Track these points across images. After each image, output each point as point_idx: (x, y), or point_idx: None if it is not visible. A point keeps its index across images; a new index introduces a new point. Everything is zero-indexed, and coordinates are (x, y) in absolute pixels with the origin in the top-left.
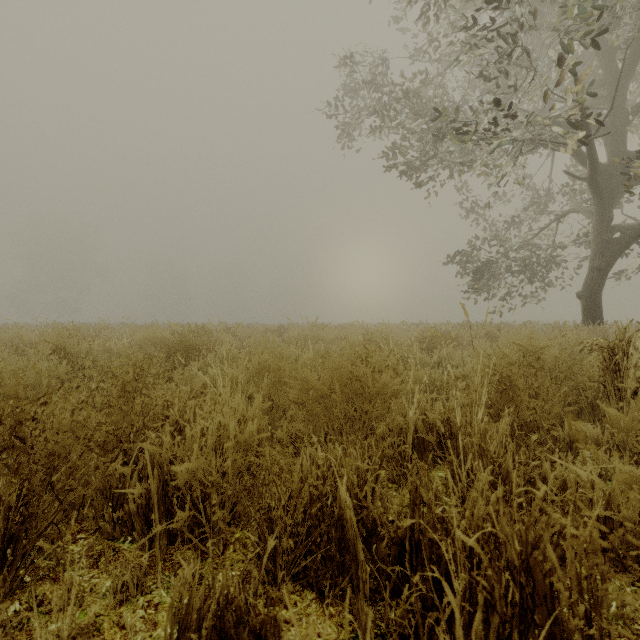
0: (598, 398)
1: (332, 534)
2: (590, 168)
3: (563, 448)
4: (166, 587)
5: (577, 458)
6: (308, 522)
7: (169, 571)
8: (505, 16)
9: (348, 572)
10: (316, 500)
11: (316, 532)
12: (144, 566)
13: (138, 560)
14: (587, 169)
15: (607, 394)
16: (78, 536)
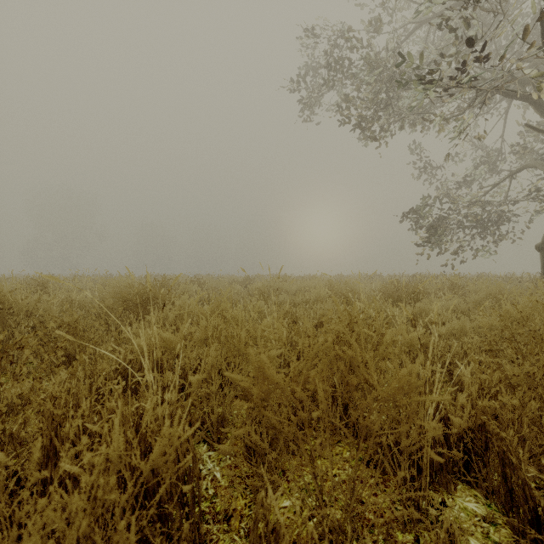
0: None
1: None
2: None
3: None
4: None
5: None
6: None
7: None
8: None
9: None
10: None
11: None
12: None
13: None
14: None
15: None
16: None
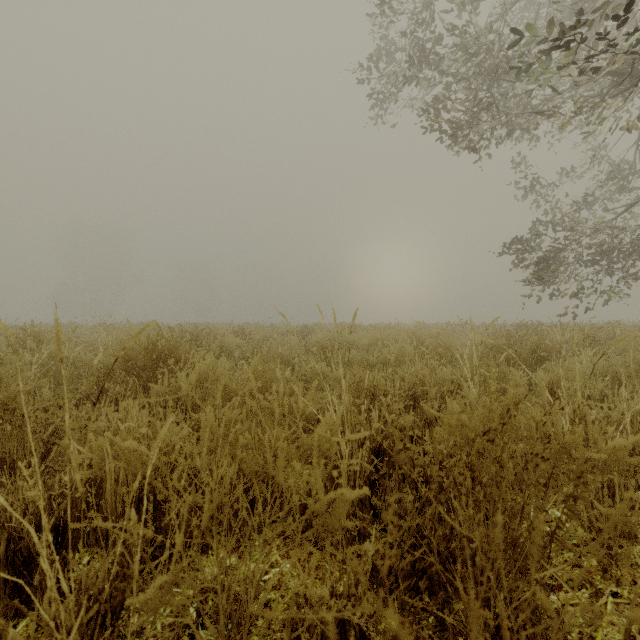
0: None
1: None
2: None
3: None
4: None
5: None
6: None
7: None
8: None
9: None
10: None
11: None
12: None
13: None
14: None
15: None
16: None
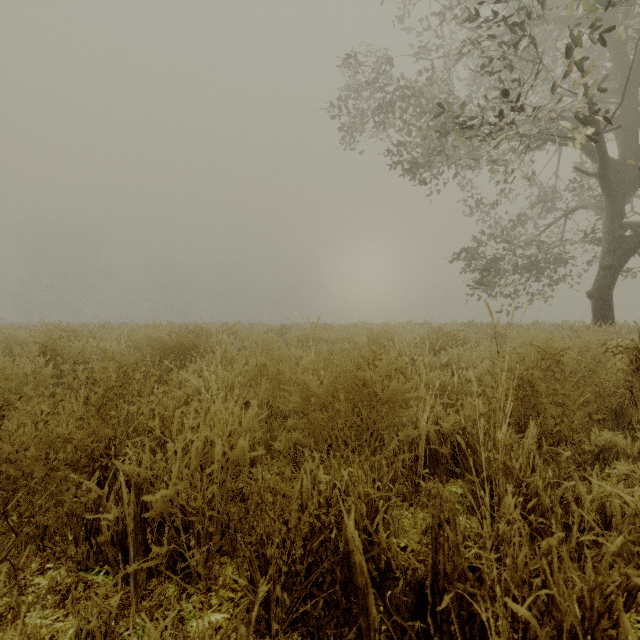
0: (624, 404)
1: (337, 574)
2: (602, 163)
3: (589, 460)
4: (141, 634)
5: (604, 471)
6: (308, 559)
7: (146, 612)
8: (517, 1)
9: (356, 620)
10: (318, 531)
11: (318, 571)
12: (114, 611)
13: (107, 603)
14: (598, 164)
15: (634, 400)
16: (47, 565)
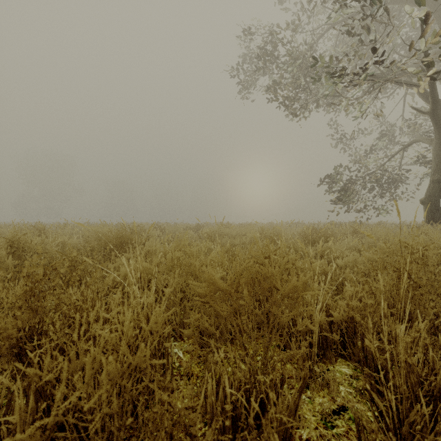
0: None
1: None
2: (433, 103)
3: None
4: None
5: None
6: None
7: None
8: None
9: None
10: None
11: None
12: None
13: None
14: (431, 104)
15: None
16: None
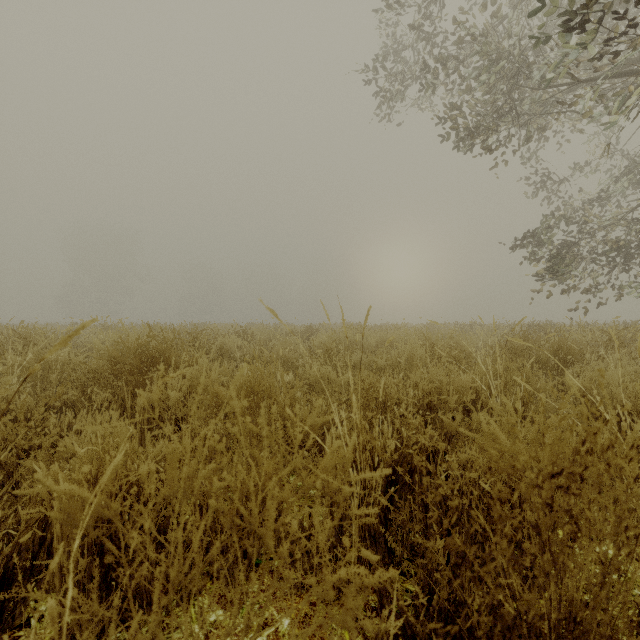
0: None
1: None
2: None
3: None
4: None
5: None
6: None
7: None
8: None
9: None
10: None
11: None
12: None
13: None
14: None
15: None
16: None
